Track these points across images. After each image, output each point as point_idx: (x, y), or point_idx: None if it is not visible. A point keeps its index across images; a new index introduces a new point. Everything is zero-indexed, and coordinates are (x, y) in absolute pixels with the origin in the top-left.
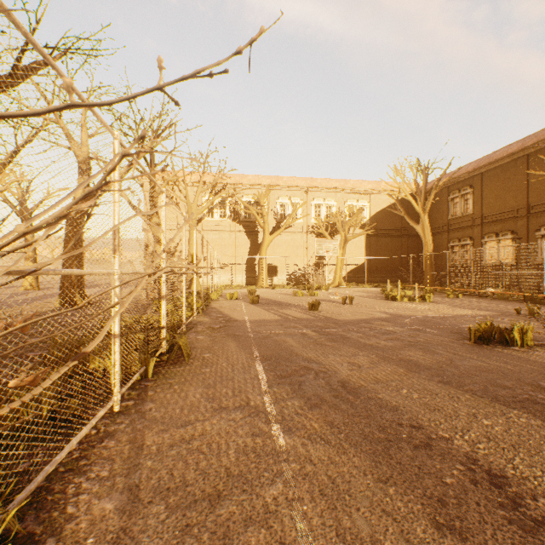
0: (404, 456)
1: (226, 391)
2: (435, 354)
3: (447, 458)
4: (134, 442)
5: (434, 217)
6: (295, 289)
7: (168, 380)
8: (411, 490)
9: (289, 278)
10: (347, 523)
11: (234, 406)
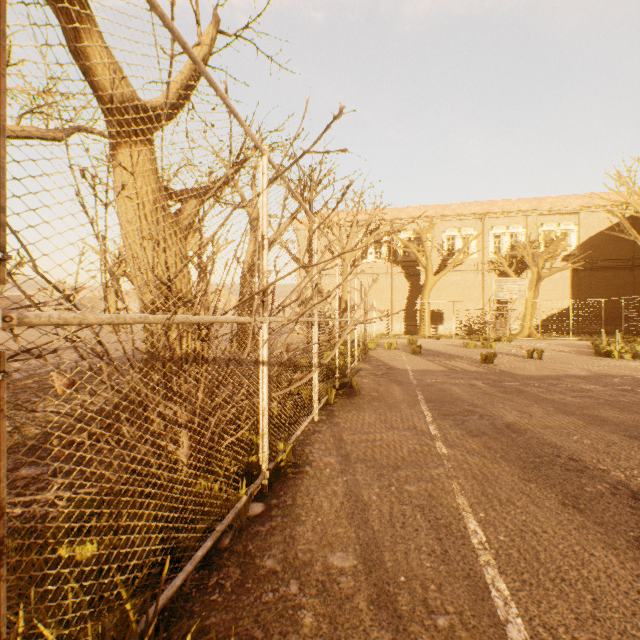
0: (552, 473)
1: (396, 419)
2: (636, 414)
3: (596, 480)
4: (335, 437)
5: None
6: (465, 340)
7: (346, 407)
8: (550, 488)
9: (458, 326)
10: (490, 491)
11: (403, 428)
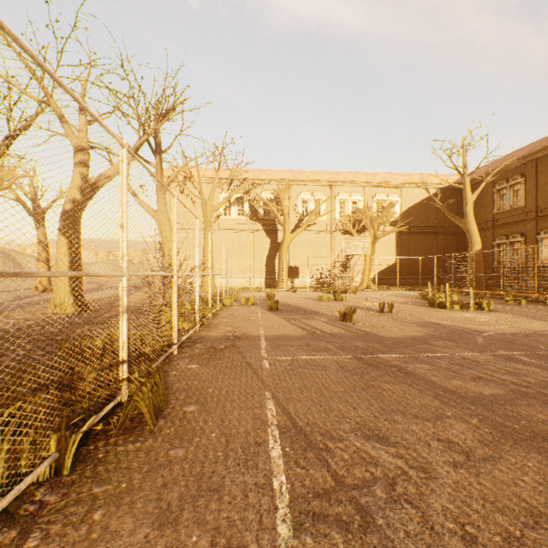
0: None
1: (198, 542)
2: None
3: None
4: None
5: (476, 212)
6: (318, 292)
7: (94, 485)
8: None
9: (311, 279)
10: None
11: None
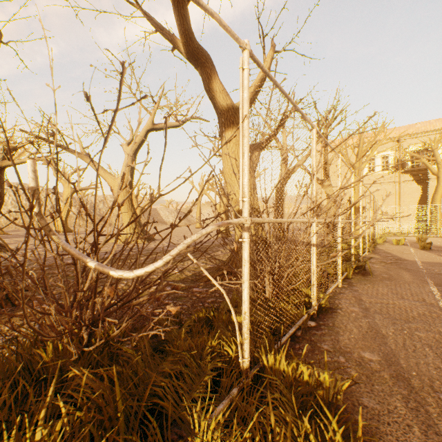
0: None
1: (405, 293)
2: None
3: None
4: (355, 297)
5: None
6: None
7: (361, 281)
8: None
9: None
10: None
11: (413, 300)
